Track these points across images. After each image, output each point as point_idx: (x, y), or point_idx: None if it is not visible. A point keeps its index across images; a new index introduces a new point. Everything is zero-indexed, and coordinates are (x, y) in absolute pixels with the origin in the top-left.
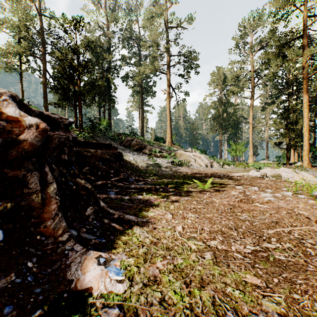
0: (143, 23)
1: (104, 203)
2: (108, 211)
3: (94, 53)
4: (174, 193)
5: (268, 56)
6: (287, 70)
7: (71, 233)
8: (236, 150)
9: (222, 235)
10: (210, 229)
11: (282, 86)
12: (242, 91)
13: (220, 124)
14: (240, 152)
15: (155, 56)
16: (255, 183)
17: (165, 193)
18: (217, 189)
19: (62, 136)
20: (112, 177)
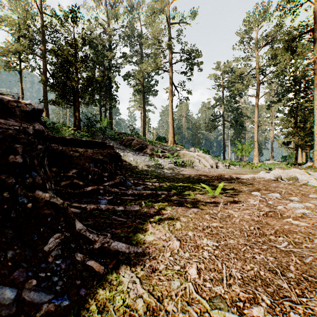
0: (145, 19)
1: (82, 225)
2: (87, 237)
3: (95, 51)
4: (179, 201)
5: (276, 51)
6: (294, 66)
7: (0, 297)
8: (242, 150)
9: (265, 288)
10: (243, 274)
11: (289, 84)
12: (246, 89)
13: (223, 123)
14: (247, 152)
15: (157, 53)
16: (271, 187)
17: (168, 201)
18: (230, 196)
19: (11, 126)
20: (106, 181)
